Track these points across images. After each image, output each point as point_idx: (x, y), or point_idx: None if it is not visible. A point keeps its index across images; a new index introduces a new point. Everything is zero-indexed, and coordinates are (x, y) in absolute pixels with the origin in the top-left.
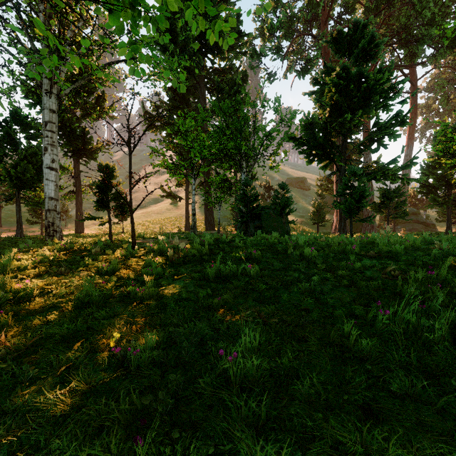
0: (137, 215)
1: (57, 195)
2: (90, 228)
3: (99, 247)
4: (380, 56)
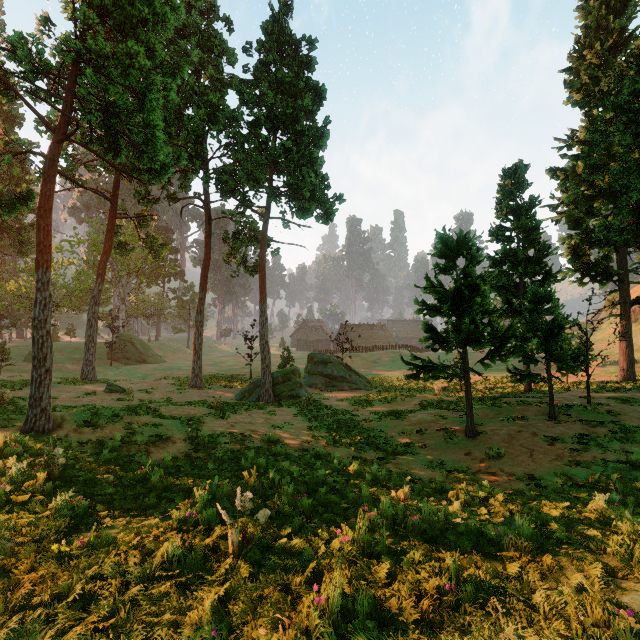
0: None
1: None
2: None
3: None
4: None
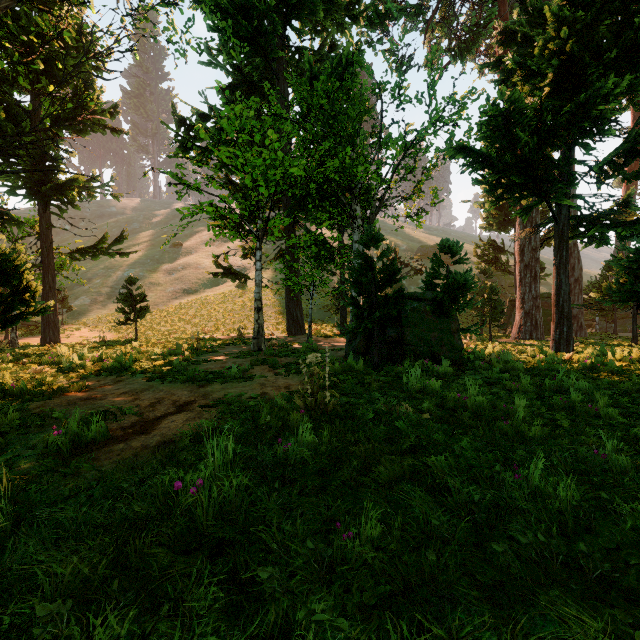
0: (181, 305)
1: None
2: (102, 327)
3: None
4: None
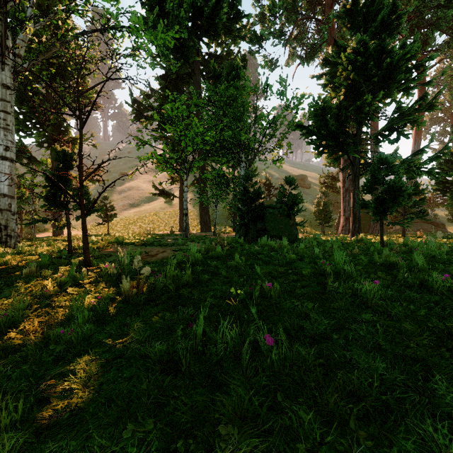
0: (129, 214)
1: (12, 191)
2: (78, 228)
3: (35, 265)
4: (403, 30)
